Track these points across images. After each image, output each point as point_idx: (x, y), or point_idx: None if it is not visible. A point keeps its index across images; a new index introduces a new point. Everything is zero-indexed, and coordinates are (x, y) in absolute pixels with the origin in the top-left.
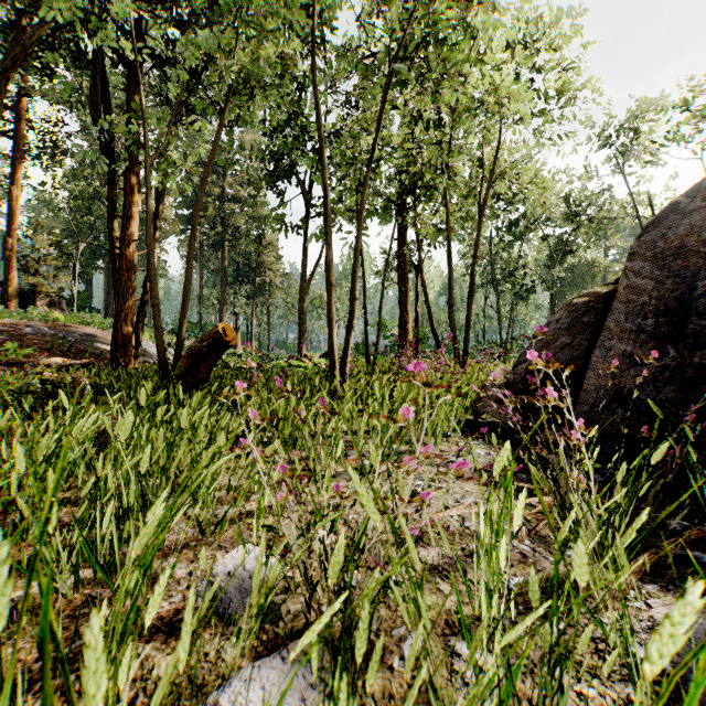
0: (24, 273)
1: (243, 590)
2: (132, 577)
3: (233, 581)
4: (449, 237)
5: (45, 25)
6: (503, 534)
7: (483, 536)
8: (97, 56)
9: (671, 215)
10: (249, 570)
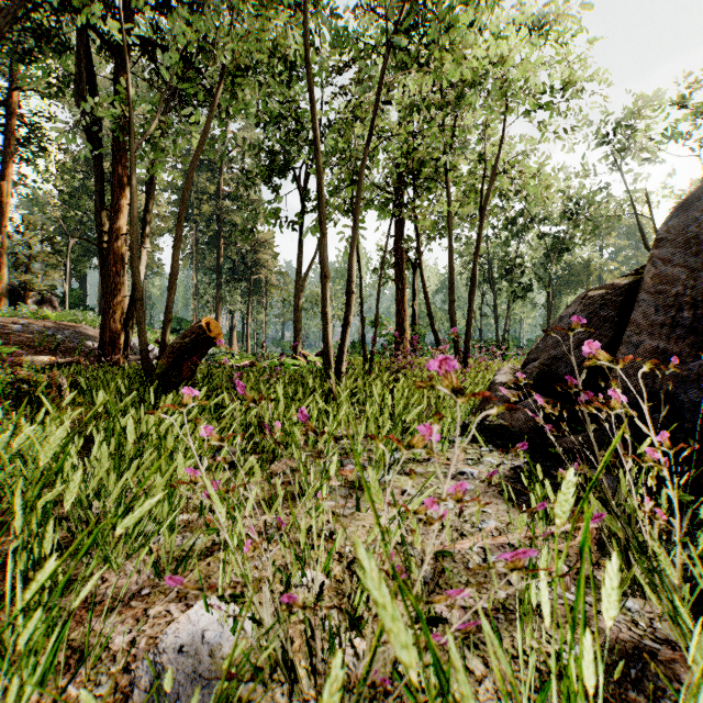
0: (15, 270)
1: (197, 678)
2: (14, 687)
3: (184, 663)
4: (449, 230)
5: (27, 7)
6: (587, 627)
7: (529, 597)
8: (84, 43)
9: (702, 197)
10: (210, 642)
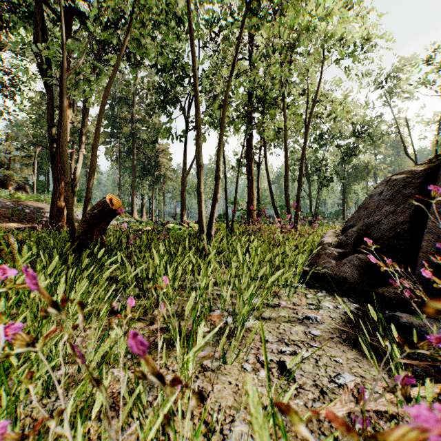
0: (1, 167)
1: None
2: None
3: None
4: (285, 138)
5: None
6: None
7: None
8: (39, 13)
9: None
10: None
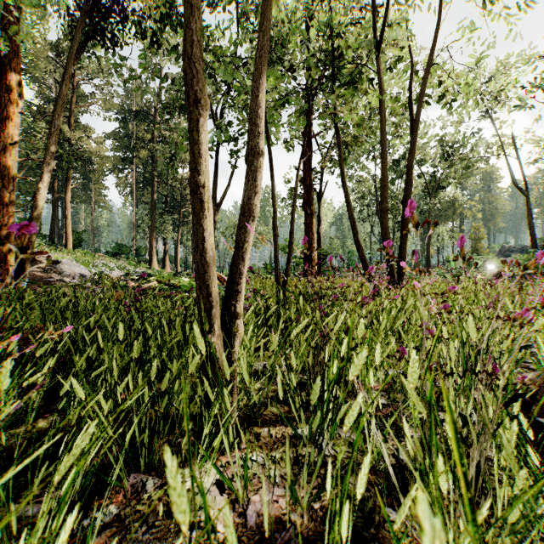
0: None
1: None
2: None
3: None
4: (382, 122)
5: None
6: None
7: None
8: None
9: None
10: None
